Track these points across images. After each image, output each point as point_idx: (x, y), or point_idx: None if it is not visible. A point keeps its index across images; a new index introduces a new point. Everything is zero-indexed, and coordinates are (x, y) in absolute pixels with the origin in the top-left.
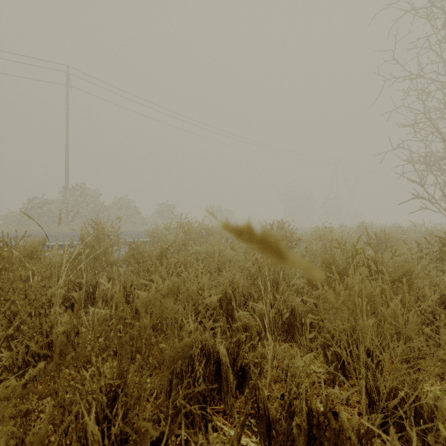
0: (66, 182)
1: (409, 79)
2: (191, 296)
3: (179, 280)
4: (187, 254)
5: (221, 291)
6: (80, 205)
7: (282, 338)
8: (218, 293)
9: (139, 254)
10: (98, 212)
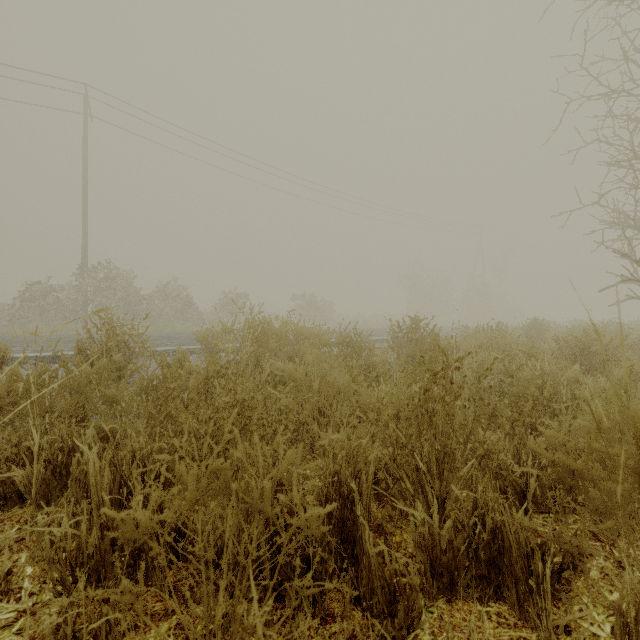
0: (83, 259)
1: (610, 97)
2: (258, 509)
3: (229, 467)
4: (259, 378)
5: (331, 479)
6: (104, 294)
7: (474, 591)
8: (324, 482)
9: (165, 382)
10: (132, 303)
